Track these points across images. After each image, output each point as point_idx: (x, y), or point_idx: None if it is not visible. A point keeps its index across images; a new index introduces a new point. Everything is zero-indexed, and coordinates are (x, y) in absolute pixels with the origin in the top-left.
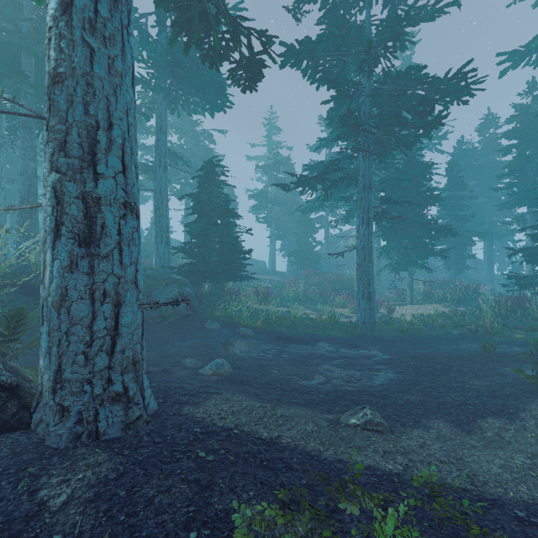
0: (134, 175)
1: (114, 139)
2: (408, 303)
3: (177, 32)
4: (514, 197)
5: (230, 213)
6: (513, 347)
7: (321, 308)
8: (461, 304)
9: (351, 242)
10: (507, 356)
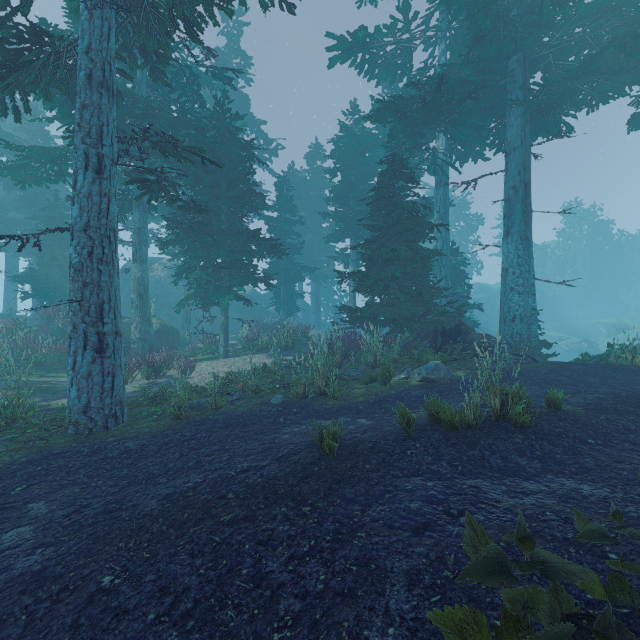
0: None
1: None
2: (222, 355)
3: None
4: (341, 224)
5: None
6: (358, 418)
7: (42, 380)
8: (290, 352)
9: (160, 273)
10: (361, 453)
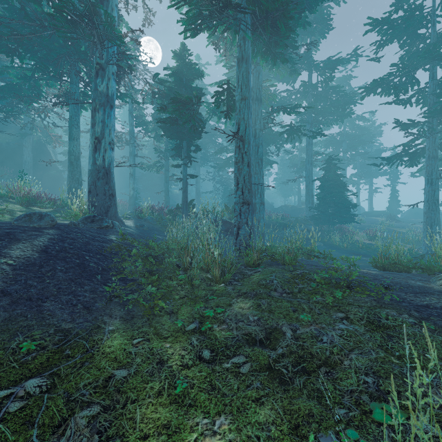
0: (263, 196)
1: (258, 192)
2: None
3: (287, 137)
4: None
5: (341, 185)
6: None
7: None
8: None
9: None
10: None
